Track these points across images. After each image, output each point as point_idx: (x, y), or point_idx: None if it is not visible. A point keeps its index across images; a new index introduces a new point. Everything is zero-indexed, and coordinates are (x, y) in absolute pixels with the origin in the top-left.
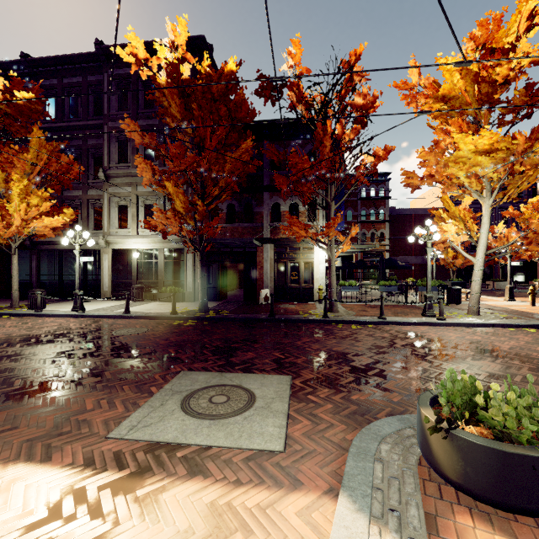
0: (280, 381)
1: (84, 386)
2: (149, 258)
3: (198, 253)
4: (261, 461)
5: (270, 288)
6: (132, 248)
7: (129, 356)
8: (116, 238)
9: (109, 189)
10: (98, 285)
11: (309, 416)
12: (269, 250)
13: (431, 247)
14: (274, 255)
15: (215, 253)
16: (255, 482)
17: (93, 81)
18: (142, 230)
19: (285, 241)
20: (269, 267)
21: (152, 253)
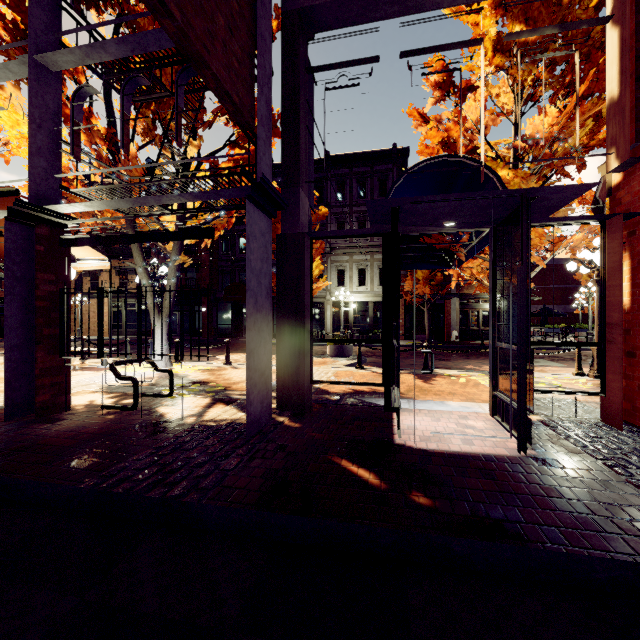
0: (539, 359)
1: (460, 359)
2: (361, 308)
3: (426, 305)
4: (562, 366)
5: (456, 330)
6: (349, 301)
7: (447, 355)
8: (339, 294)
9: (331, 258)
10: (319, 329)
11: (565, 363)
12: (455, 302)
13: (573, 296)
14: (459, 306)
15: (411, 304)
16: (566, 367)
17: (316, 178)
18: (356, 287)
19: (468, 295)
20: (455, 314)
21: (364, 305)
